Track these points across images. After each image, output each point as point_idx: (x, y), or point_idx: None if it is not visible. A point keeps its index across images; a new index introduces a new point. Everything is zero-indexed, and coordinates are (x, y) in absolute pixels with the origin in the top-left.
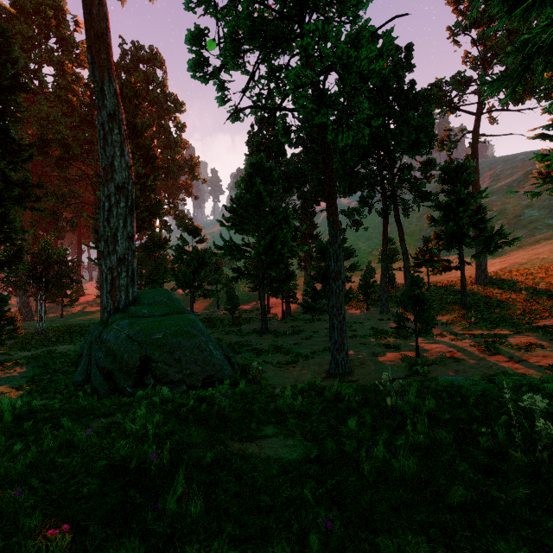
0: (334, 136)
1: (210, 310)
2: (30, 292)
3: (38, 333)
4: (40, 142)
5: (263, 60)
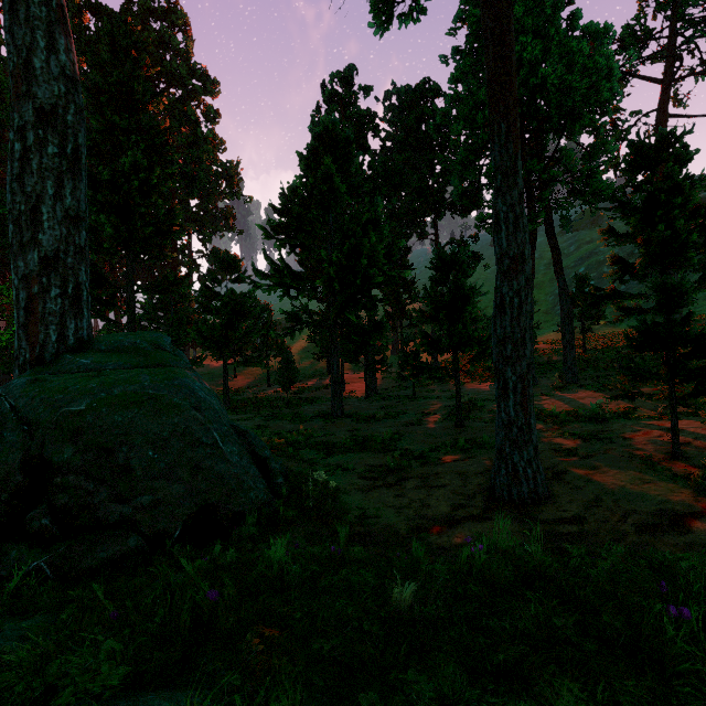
0: None
1: (257, 388)
2: None
3: None
4: None
5: None
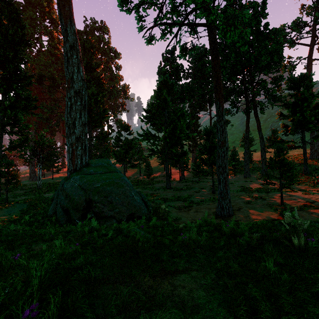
0: (224, 34)
1: (135, 176)
2: (33, 163)
3: (38, 187)
4: (39, 77)
5: None
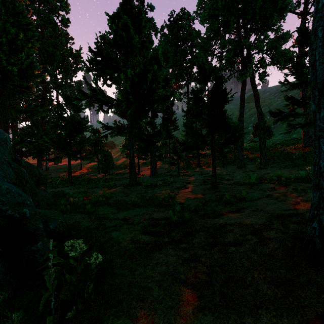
0: None
1: (92, 174)
2: None
3: None
4: None
5: None
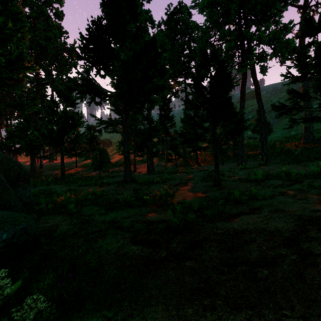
0: None
1: (87, 172)
2: None
3: None
4: None
5: None
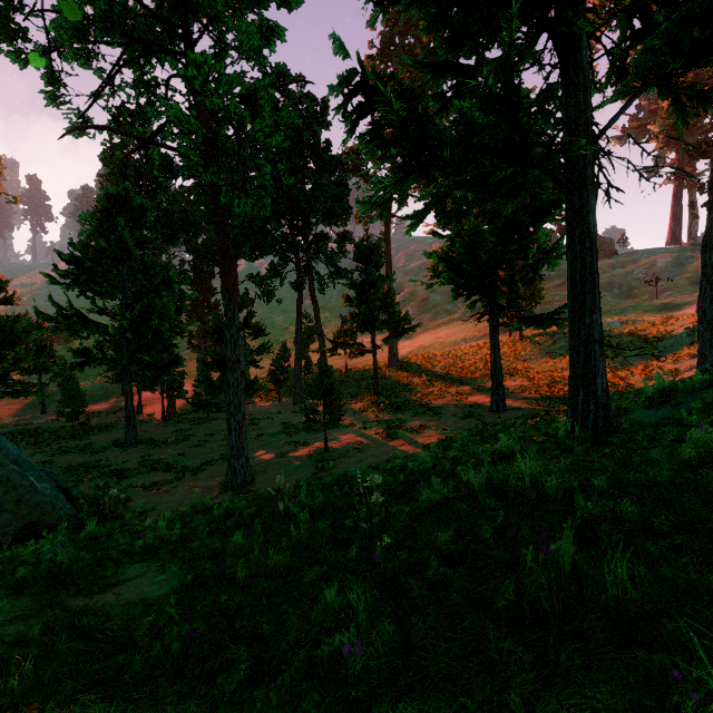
0: (229, 198)
1: (26, 416)
2: None
3: None
4: None
5: (128, 64)
